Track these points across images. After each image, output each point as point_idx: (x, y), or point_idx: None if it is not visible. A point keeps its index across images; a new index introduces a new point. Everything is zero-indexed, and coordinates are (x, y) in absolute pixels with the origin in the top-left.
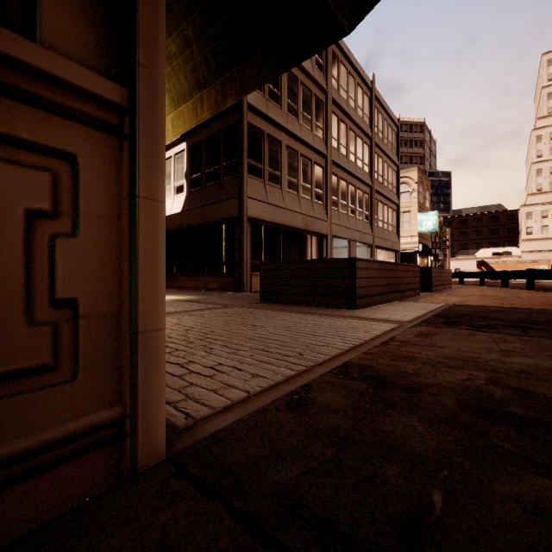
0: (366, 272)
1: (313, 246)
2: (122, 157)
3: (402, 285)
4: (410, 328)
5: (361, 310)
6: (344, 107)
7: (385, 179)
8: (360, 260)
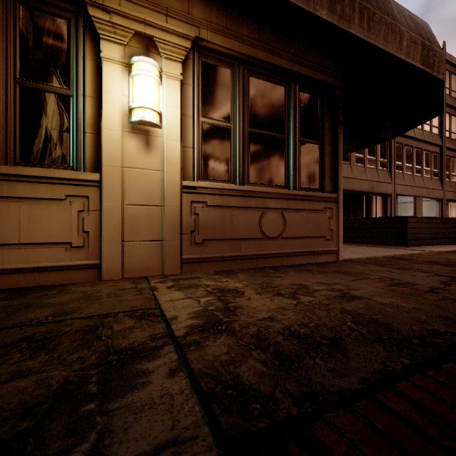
0: (416, 225)
1: (378, 204)
2: (337, 206)
3: (454, 234)
4: (434, 252)
5: (410, 247)
6: None
7: None
8: (410, 217)
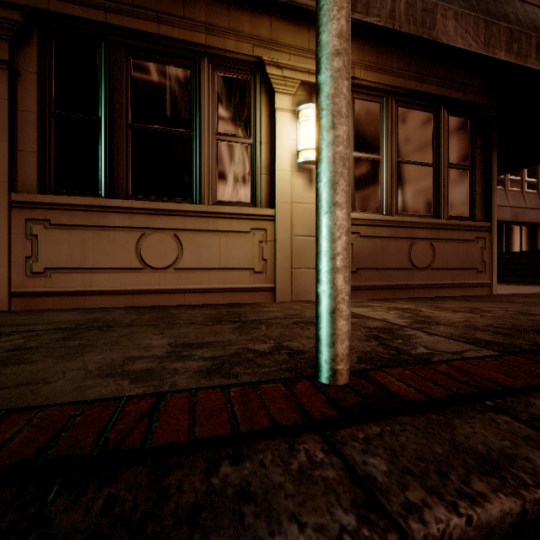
0: None
1: (523, 236)
2: (490, 235)
3: None
4: None
5: None
6: None
7: None
8: None
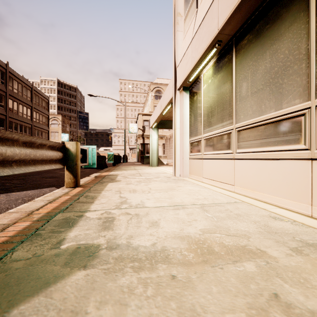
0: None
1: None
2: None
3: None
4: None
5: None
6: (16, 96)
7: (41, 121)
8: None
